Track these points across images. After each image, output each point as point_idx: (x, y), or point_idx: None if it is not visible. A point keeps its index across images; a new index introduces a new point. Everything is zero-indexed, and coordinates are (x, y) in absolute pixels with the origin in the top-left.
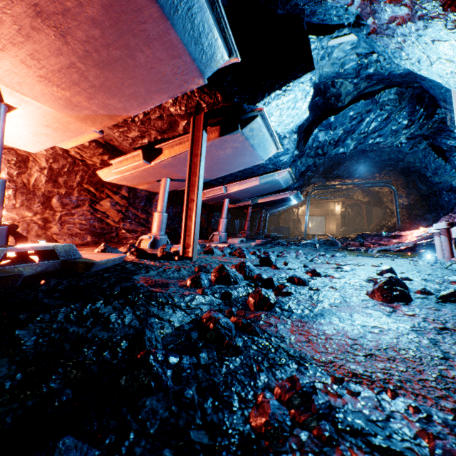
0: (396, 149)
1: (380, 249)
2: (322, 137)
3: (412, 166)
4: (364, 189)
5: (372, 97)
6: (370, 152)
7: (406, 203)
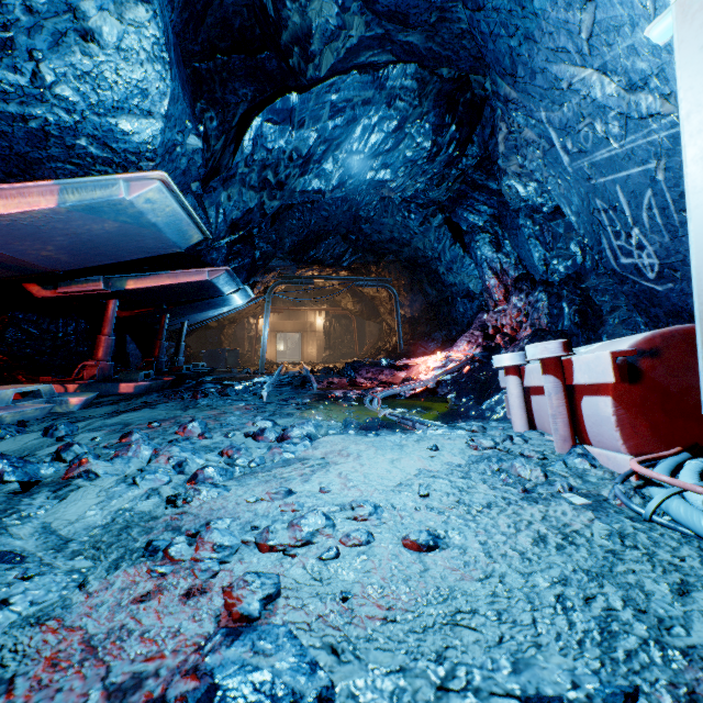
0: (403, 221)
1: (386, 395)
2: (274, 140)
3: (421, 255)
4: (356, 292)
5: (373, 72)
6: (366, 221)
7: (409, 315)
